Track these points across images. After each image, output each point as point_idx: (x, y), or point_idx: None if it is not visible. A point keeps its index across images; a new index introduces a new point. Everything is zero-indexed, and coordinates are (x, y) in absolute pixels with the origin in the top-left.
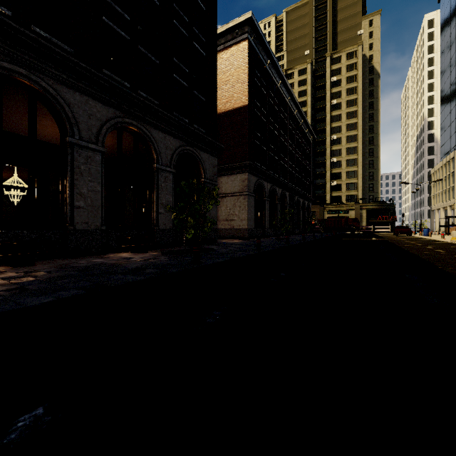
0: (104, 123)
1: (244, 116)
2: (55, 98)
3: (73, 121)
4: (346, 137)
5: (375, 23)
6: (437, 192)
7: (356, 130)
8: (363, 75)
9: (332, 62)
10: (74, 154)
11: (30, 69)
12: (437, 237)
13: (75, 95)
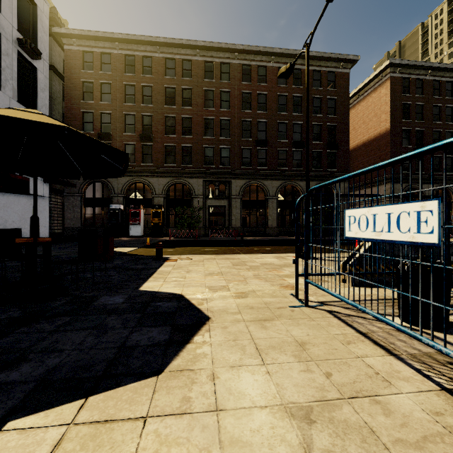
0: (278, 187)
1: (387, 139)
2: (262, 185)
3: (267, 191)
4: None
5: None
6: None
7: None
8: None
9: None
10: (268, 202)
11: (256, 180)
12: None
13: (268, 182)
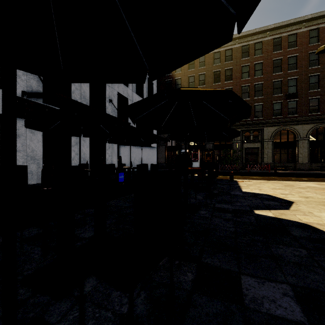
0: (309, 130)
1: None
2: (293, 130)
3: (298, 134)
4: None
5: None
6: None
7: None
8: None
9: None
10: (298, 143)
11: (286, 126)
12: None
13: (298, 126)
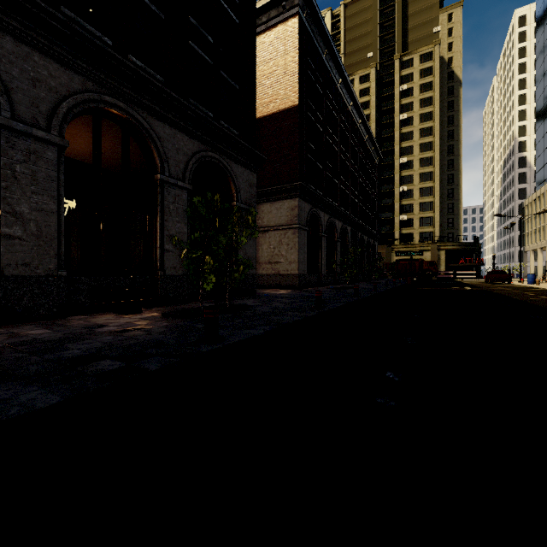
0: (63, 98)
1: (293, 120)
2: None
3: None
4: (419, 159)
5: (455, 18)
6: (532, 228)
7: (432, 150)
8: (440, 82)
9: (402, 66)
10: (1, 144)
11: None
12: None
13: (2, 41)
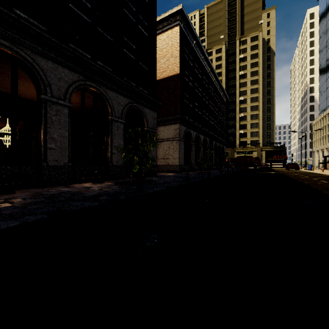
0: (70, 85)
1: (176, 82)
2: (32, 65)
3: (46, 83)
4: (250, 98)
5: (271, 15)
6: (316, 138)
7: (258, 93)
8: (262, 53)
9: (240, 44)
10: (47, 108)
11: (12, 42)
12: (318, 171)
13: (47, 63)
